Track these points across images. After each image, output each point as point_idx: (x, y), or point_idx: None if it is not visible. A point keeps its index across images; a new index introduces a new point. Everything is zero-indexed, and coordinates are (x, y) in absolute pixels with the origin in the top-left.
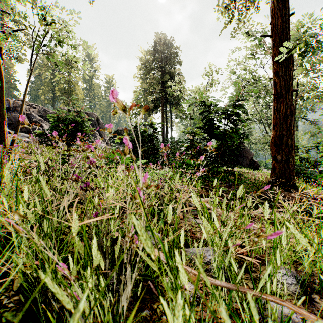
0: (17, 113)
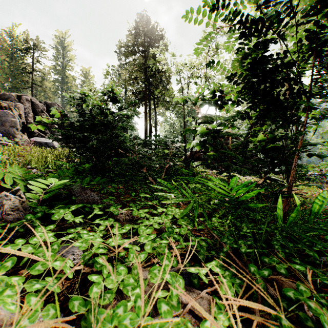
0: None
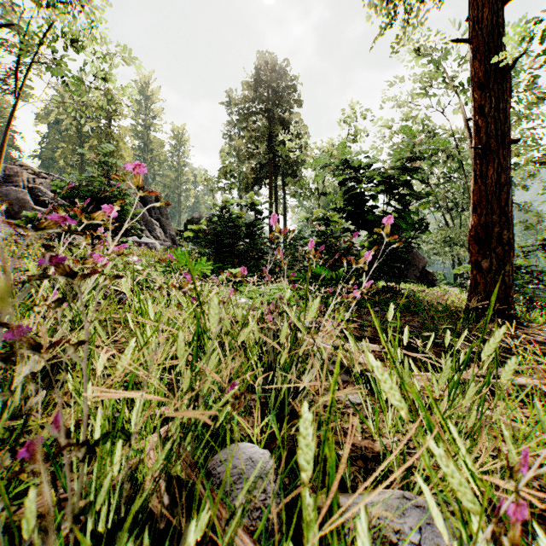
0: (11, 187)
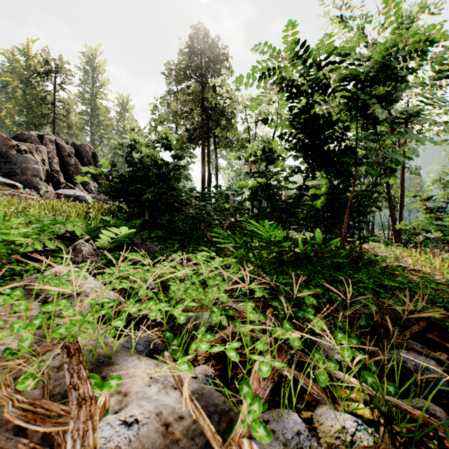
0: None
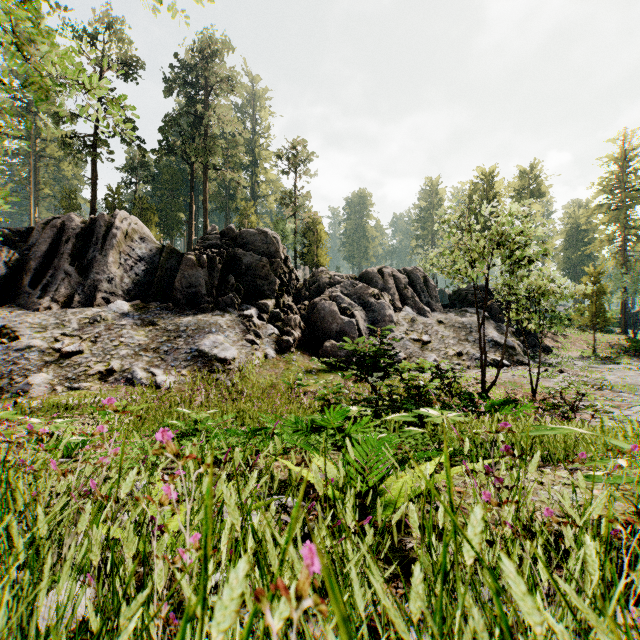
0: None
